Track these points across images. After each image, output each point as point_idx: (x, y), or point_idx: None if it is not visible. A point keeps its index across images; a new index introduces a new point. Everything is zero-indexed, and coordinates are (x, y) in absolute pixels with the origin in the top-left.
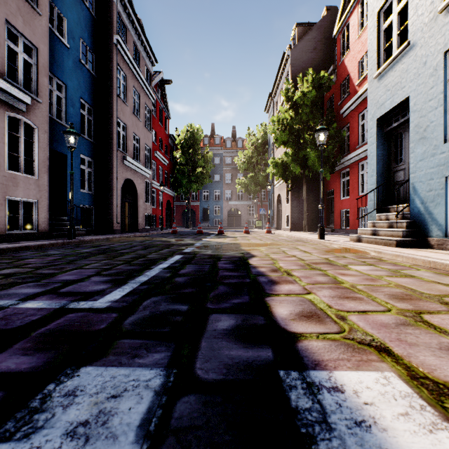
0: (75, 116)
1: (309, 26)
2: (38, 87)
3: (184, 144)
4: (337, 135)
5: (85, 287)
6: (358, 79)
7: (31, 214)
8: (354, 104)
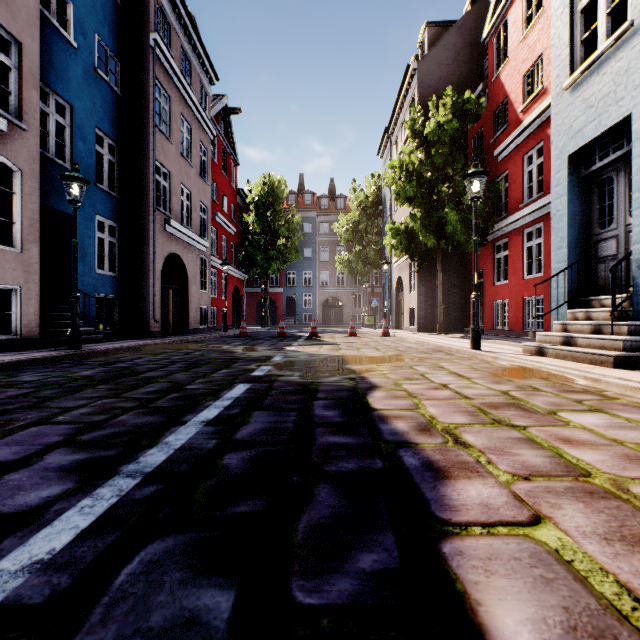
0: (87, 156)
1: (445, 26)
2: (22, 105)
3: (259, 204)
4: (488, 187)
5: (7, 495)
6: (522, 103)
7: (11, 309)
8: (516, 140)
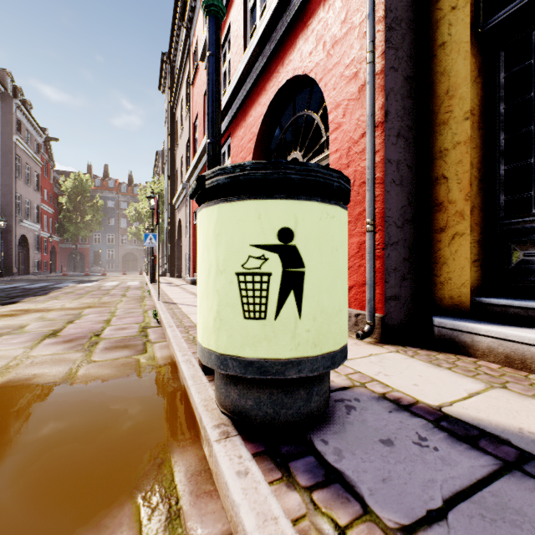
0: None
1: None
2: None
3: (71, 193)
4: None
5: (56, 282)
6: None
7: None
8: None
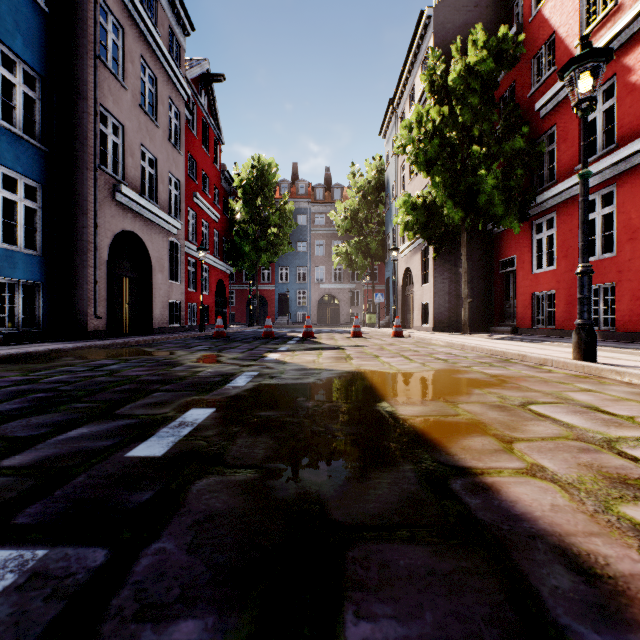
0: None
1: None
2: None
3: (246, 188)
4: (527, 151)
5: None
6: (579, 34)
7: None
8: None
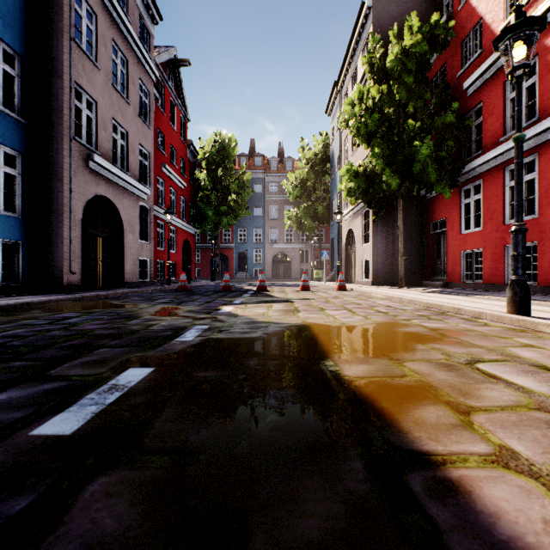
0: None
1: None
2: None
3: (209, 160)
4: (456, 125)
5: None
6: (503, 19)
7: None
8: (496, 64)
